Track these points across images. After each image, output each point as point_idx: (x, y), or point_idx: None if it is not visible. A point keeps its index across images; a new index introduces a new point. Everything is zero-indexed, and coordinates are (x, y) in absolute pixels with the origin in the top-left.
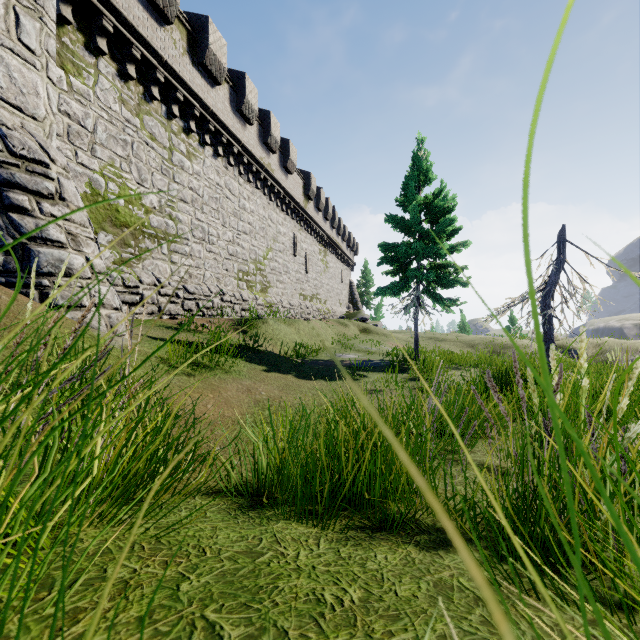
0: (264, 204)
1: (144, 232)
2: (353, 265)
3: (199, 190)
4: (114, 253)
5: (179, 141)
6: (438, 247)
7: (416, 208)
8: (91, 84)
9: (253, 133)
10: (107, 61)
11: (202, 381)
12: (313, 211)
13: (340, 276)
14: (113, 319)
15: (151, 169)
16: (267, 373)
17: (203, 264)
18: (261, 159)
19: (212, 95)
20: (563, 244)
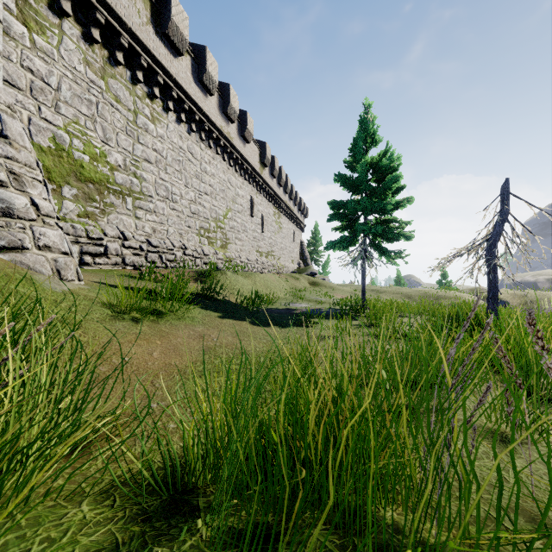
0: (224, 168)
1: (109, 188)
2: (303, 227)
3: (163, 152)
4: (79, 206)
5: (143, 105)
6: (385, 202)
7: (364, 166)
8: (55, 43)
9: (213, 103)
10: (71, 23)
11: (151, 327)
12: (268, 177)
13: (292, 236)
14: (60, 263)
15: (116, 129)
16: (222, 320)
17: (167, 220)
18: (221, 127)
19: (175, 64)
20: (507, 196)
